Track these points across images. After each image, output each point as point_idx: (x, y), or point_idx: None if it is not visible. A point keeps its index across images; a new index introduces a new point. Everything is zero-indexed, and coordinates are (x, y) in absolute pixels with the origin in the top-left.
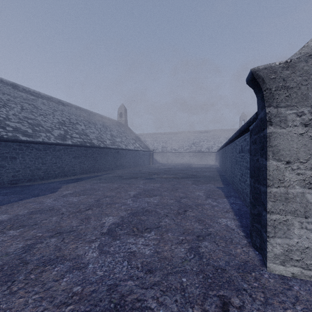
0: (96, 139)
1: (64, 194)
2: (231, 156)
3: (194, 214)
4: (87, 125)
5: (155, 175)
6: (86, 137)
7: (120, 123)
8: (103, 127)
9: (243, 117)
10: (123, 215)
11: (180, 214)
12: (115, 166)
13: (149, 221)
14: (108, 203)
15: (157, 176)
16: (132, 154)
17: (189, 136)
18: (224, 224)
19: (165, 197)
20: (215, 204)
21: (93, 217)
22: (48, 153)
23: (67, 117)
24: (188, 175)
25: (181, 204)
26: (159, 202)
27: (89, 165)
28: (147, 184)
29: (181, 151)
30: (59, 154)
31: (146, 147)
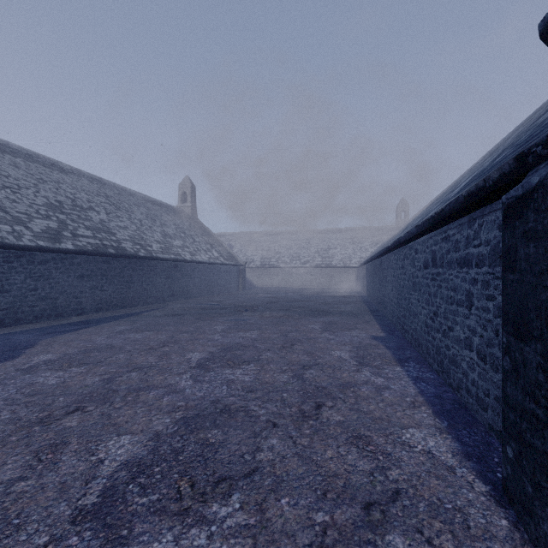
0: (130, 240)
1: (32, 364)
2: (398, 274)
3: (341, 416)
4: (112, 213)
5: (249, 312)
6: (107, 236)
7: (183, 211)
8: (147, 218)
9: (403, 206)
10: (161, 429)
11: (307, 419)
12: (170, 295)
13: (228, 449)
14: (134, 387)
15: (252, 314)
16: (204, 270)
17: (311, 239)
18: (420, 448)
19: (268, 366)
20: (381, 381)
21: (76, 441)
22: (16, 269)
23: (69, 196)
24: (312, 310)
25: (305, 387)
26: (256, 380)
27: (114, 294)
28: (231, 332)
29: (295, 265)
30: (44, 270)
31: (233, 258)
